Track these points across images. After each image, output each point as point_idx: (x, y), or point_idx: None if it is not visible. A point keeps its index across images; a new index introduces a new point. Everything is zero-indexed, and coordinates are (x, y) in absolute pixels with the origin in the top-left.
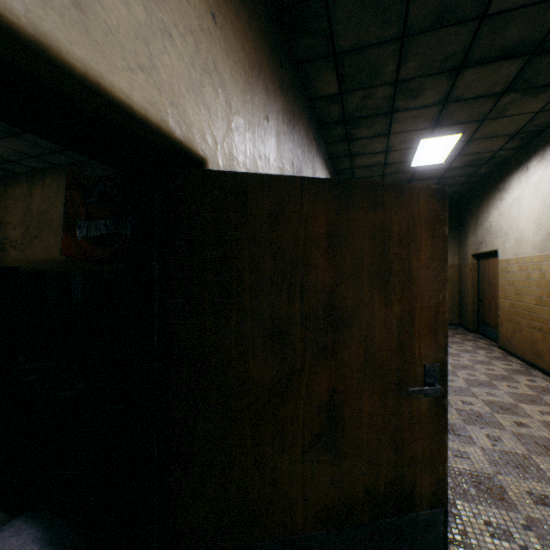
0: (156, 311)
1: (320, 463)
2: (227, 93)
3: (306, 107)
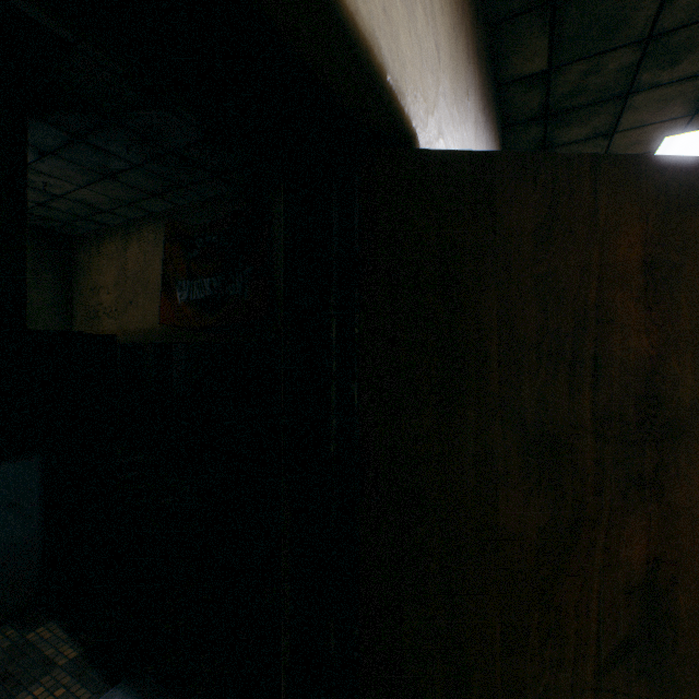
0: (334, 402)
1: (630, 696)
2: (435, 30)
3: (494, 96)
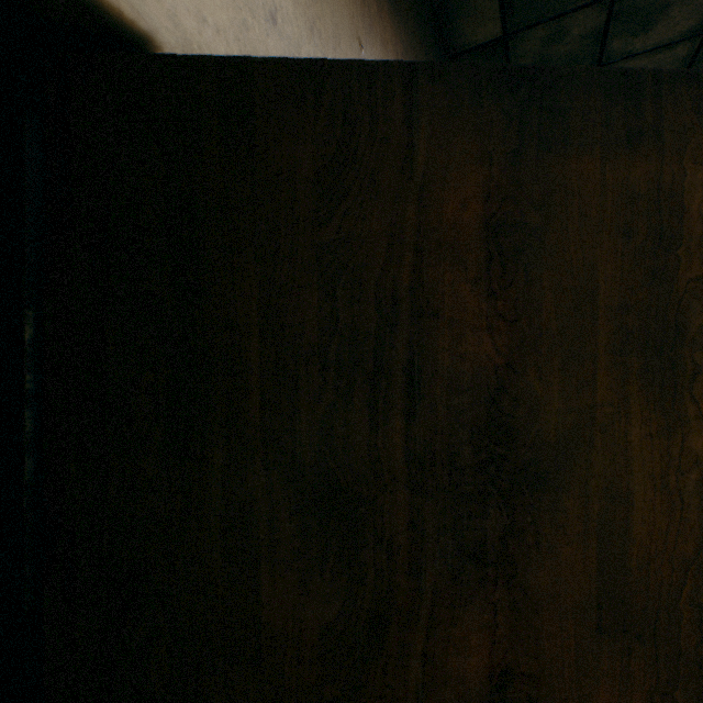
0: (29, 434)
1: None
2: None
3: None
